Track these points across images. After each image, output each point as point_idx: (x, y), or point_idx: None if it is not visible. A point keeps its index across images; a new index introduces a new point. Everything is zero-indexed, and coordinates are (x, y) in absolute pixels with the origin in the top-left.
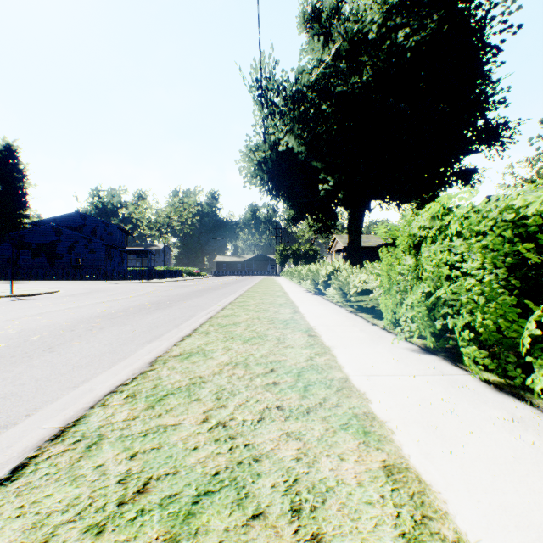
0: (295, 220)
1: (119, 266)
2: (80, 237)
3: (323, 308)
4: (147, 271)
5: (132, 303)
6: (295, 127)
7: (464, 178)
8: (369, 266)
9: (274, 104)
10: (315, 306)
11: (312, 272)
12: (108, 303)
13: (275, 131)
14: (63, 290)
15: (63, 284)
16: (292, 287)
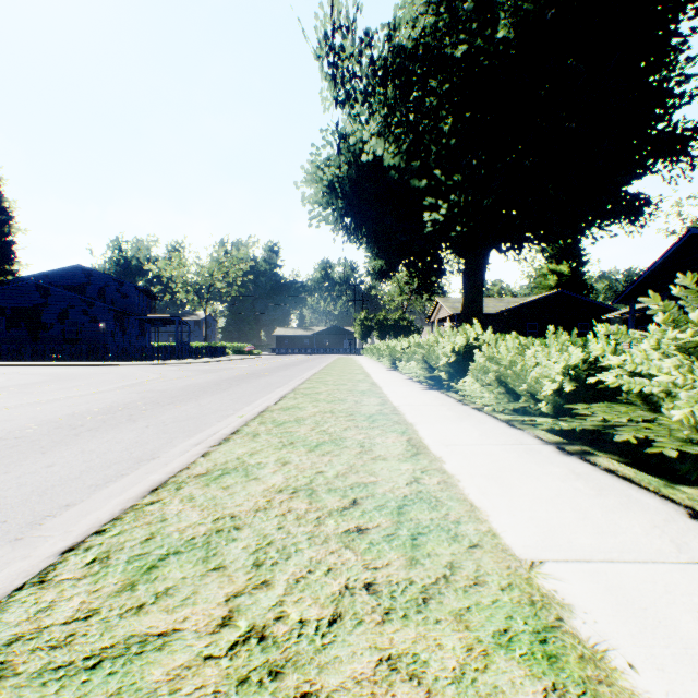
0: (384, 274)
1: (137, 341)
2: (76, 300)
3: (476, 431)
4: (169, 348)
5: (68, 409)
6: (387, 122)
7: (630, 212)
8: (601, 329)
9: (354, 76)
10: (451, 424)
11: (422, 348)
12: (17, 409)
13: (355, 128)
14: (4, 378)
15: (33, 367)
16: (382, 372)
